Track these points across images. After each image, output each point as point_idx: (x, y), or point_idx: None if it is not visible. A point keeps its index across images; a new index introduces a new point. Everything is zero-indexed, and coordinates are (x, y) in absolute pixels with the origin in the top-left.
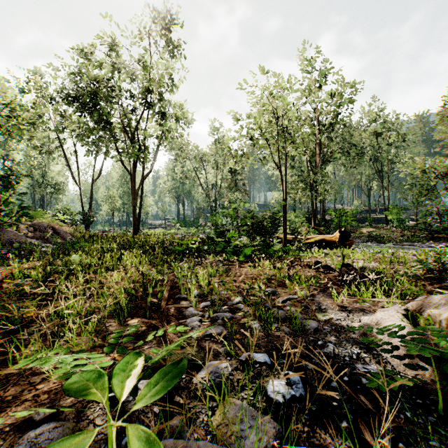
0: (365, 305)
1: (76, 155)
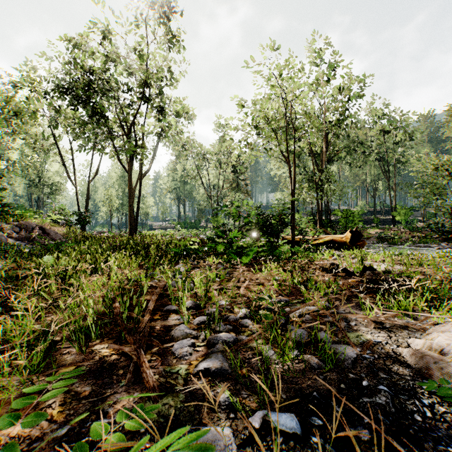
0: (406, 320)
1: (72, 153)
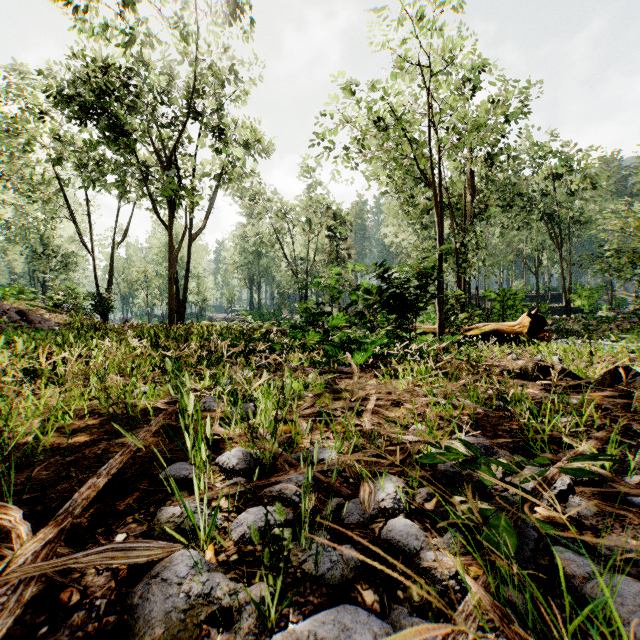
0: None
1: (87, 204)
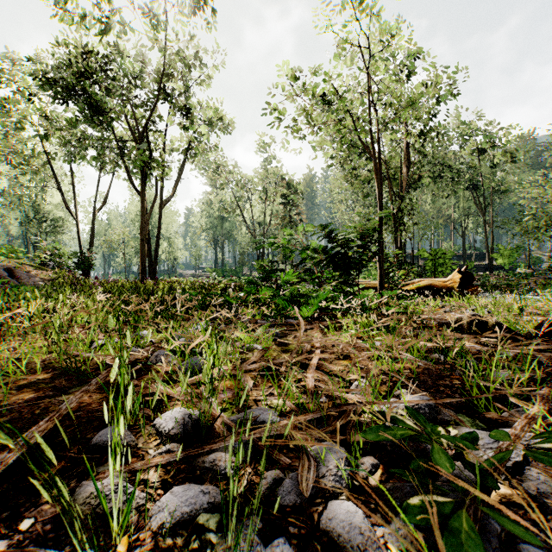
0: None
1: (72, 175)
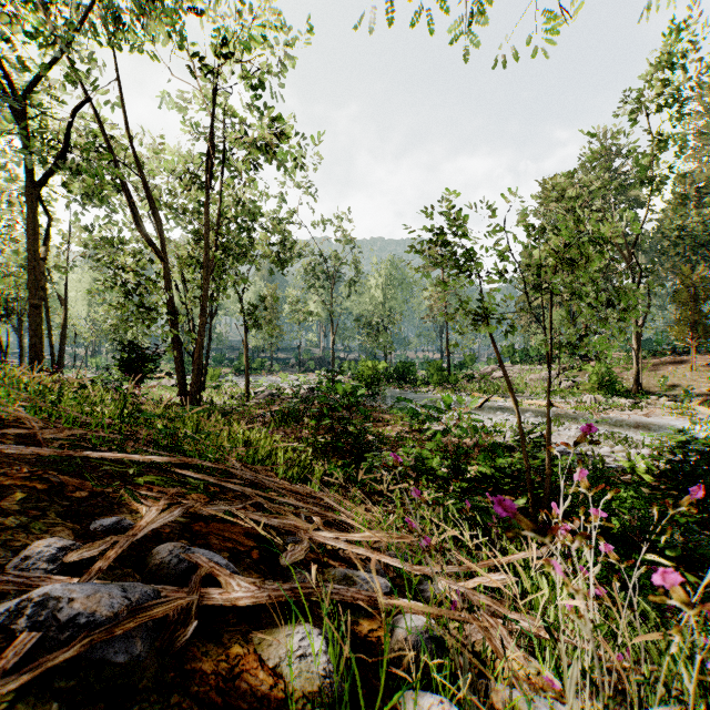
0: None
1: None
